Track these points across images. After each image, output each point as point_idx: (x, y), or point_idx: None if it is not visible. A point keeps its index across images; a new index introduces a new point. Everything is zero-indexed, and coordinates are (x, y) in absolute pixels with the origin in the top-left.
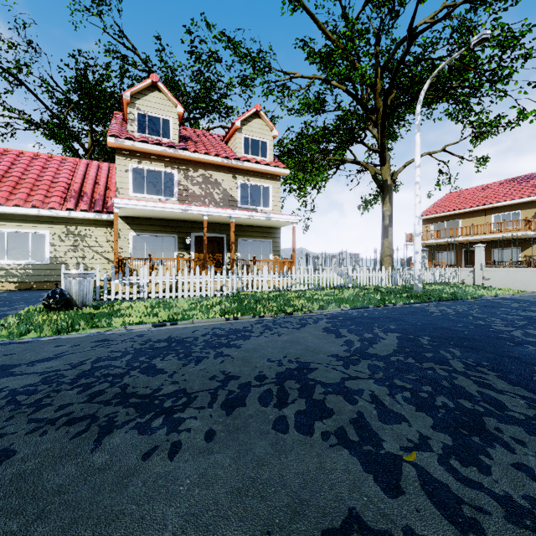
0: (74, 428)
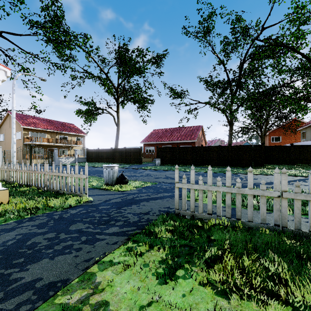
0: (154, 174)
